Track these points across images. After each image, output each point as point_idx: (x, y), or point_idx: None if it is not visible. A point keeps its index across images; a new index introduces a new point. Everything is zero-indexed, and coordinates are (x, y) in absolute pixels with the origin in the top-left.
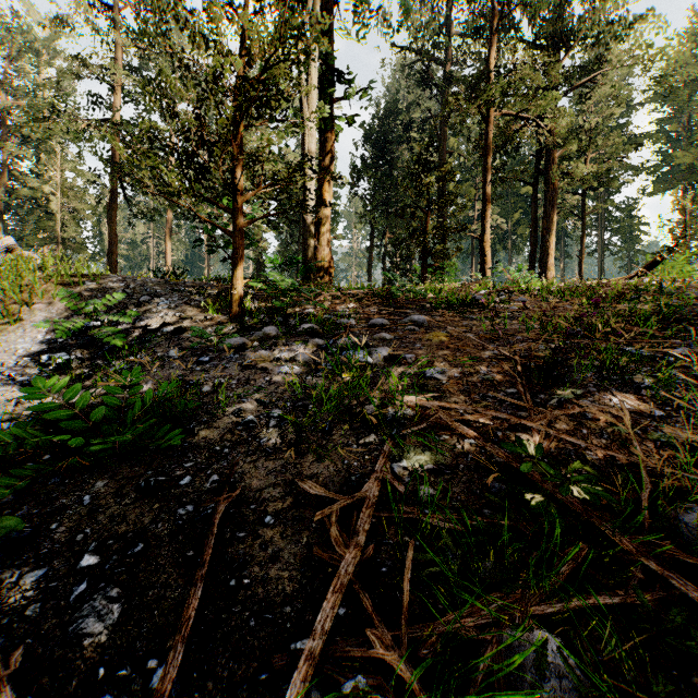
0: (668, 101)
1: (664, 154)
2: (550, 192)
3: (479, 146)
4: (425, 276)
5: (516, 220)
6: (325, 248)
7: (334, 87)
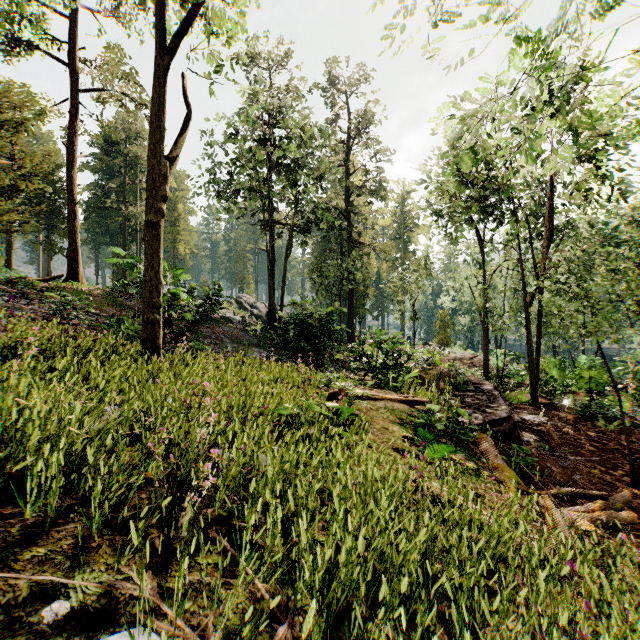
0: None
1: None
2: None
3: None
4: None
5: None
6: None
7: None
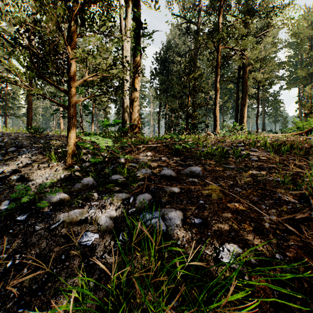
0: (292, 48)
1: (290, 71)
2: (244, 87)
3: (212, 64)
4: (187, 128)
5: (225, 100)
6: (136, 113)
7: (140, 28)
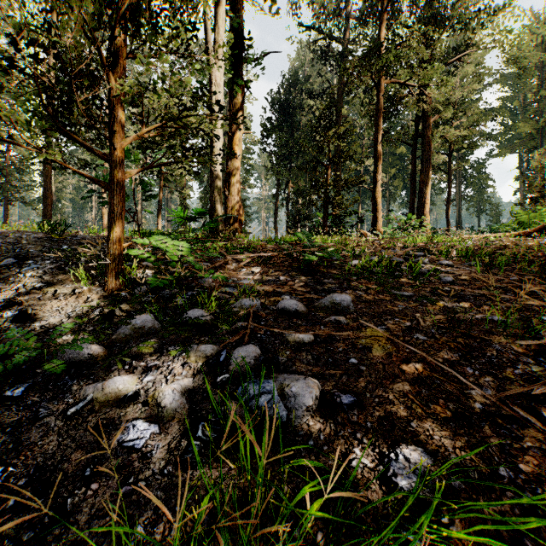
0: (508, 84)
1: (506, 125)
2: (426, 152)
3: (369, 111)
4: (326, 223)
5: (392, 175)
6: (235, 197)
7: (243, 46)
